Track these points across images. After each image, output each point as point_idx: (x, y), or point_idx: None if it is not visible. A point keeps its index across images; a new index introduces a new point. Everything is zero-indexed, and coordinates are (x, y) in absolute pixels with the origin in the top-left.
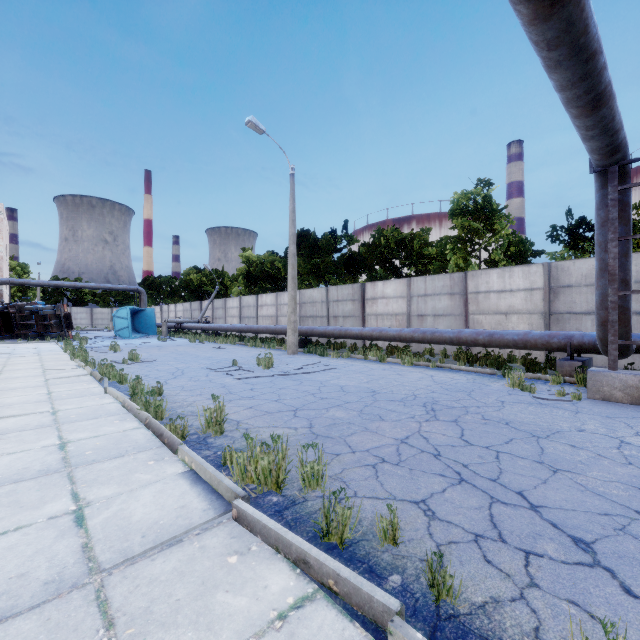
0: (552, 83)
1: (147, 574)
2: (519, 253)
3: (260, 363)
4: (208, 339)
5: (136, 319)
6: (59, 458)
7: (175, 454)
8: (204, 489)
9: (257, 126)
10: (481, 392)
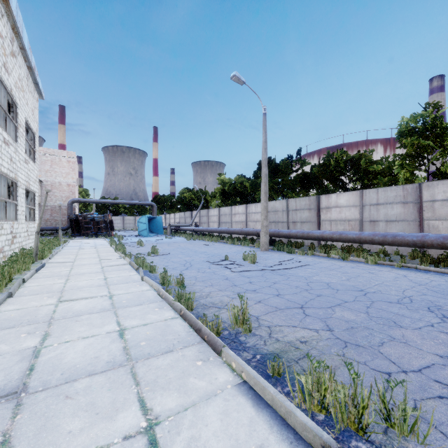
0: None
1: None
2: None
3: (245, 258)
4: (198, 238)
5: (151, 224)
6: (121, 348)
7: (219, 356)
8: (272, 418)
9: (239, 79)
10: None
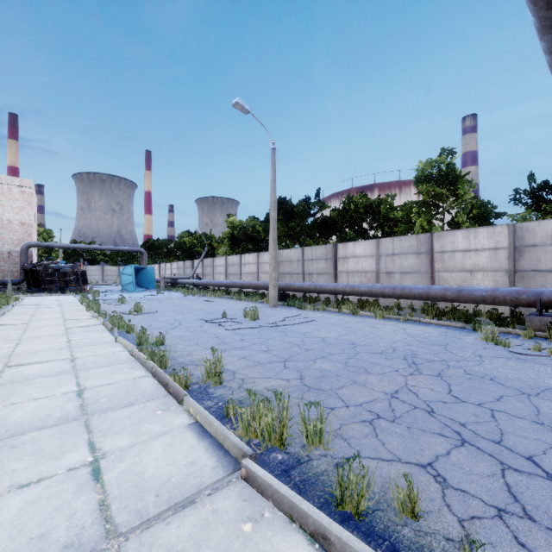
0: (543, 45)
1: (163, 541)
2: (481, 215)
3: (246, 315)
4: (199, 293)
5: (139, 275)
6: (77, 405)
7: (180, 404)
8: (211, 444)
9: (243, 107)
10: (456, 346)
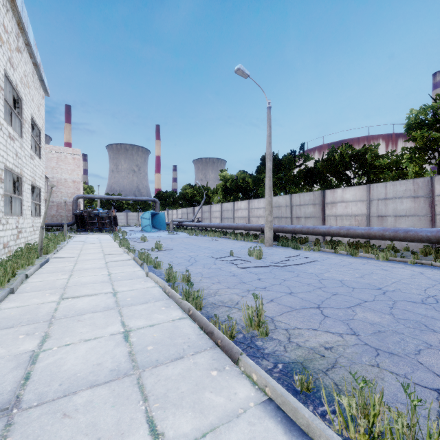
0: None
1: None
2: None
3: (251, 254)
4: (201, 233)
5: (154, 219)
6: (126, 353)
7: (236, 364)
8: None
9: (243, 72)
10: None
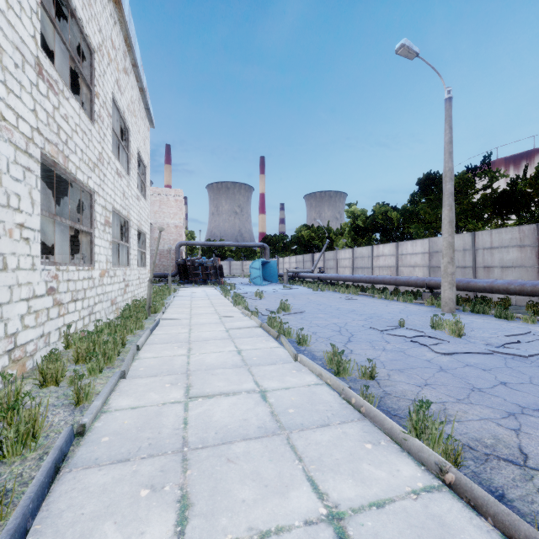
0: None
1: None
2: None
3: (436, 326)
4: (328, 288)
5: (263, 269)
6: None
7: None
8: None
9: (410, 49)
10: None
